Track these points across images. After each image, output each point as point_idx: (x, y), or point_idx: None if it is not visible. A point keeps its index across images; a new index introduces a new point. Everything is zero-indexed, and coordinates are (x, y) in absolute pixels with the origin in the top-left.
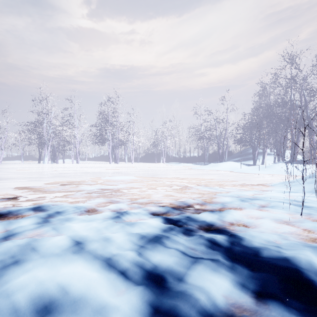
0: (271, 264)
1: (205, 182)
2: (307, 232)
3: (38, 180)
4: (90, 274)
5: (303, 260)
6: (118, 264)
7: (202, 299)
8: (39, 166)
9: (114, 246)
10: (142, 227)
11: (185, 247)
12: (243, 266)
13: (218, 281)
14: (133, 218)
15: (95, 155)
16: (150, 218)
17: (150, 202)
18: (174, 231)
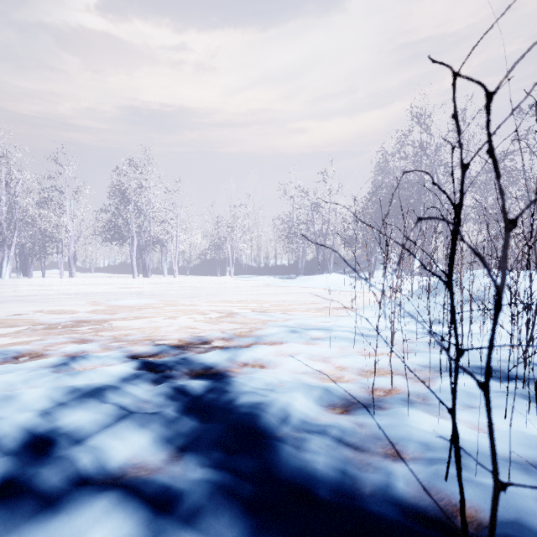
0: (233, 411)
1: (269, 305)
2: (338, 370)
3: None
4: None
5: (279, 403)
6: None
7: (84, 461)
8: None
9: (15, 406)
10: (91, 376)
11: (135, 400)
12: (196, 417)
13: (135, 438)
14: (92, 364)
15: (110, 262)
16: (121, 363)
17: (146, 339)
18: (141, 378)
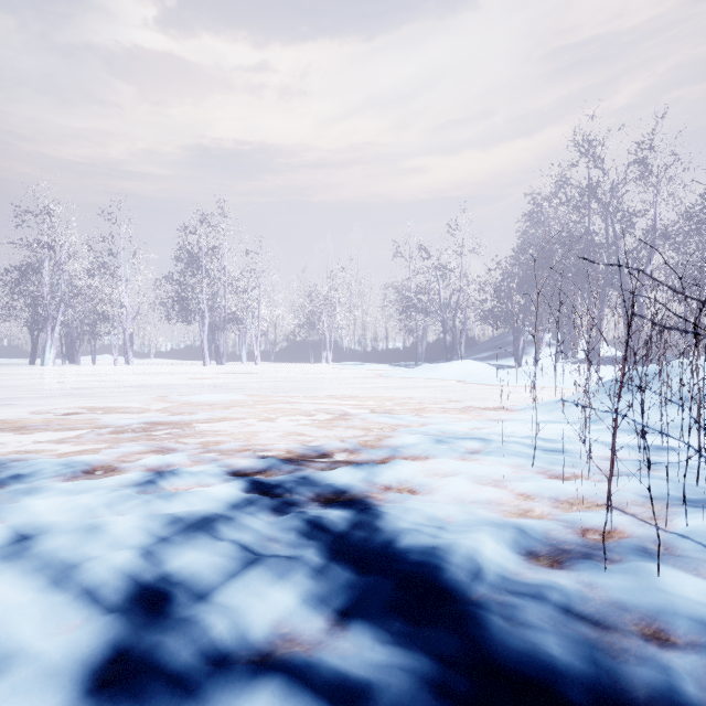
0: (399, 559)
1: (392, 404)
2: (522, 499)
3: (11, 405)
4: (15, 597)
5: (462, 549)
6: (88, 574)
7: (218, 628)
8: (29, 371)
9: (105, 540)
10: (190, 501)
11: (257, 537)
12: (348, 566)
13: (276, 594)
14: (185, 483)
15: (174, 345)
16: (222, 482)
17: (244, 450)
18: (255, 505)
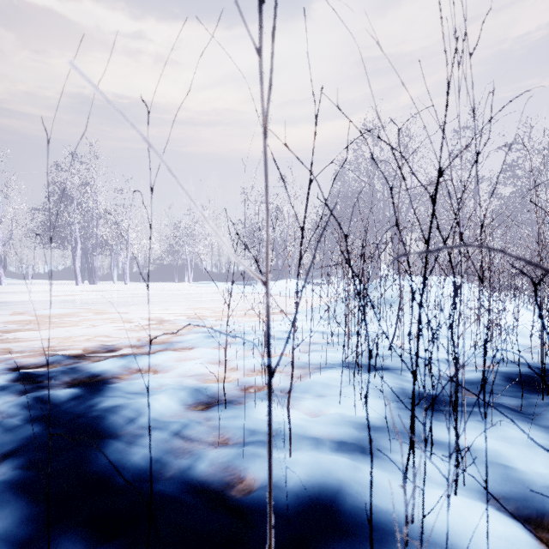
0: (84, 415)
1: (208, 312)
2: (229, 371)
3: None
4: None
5: (137, 404)
6: None
7: None
8: None
9: None
10: None
11: None
12: (43, 423)
13: None
14: None
15: (53, 267)
16: None
17: (45, 350)
18: (7, 390)
